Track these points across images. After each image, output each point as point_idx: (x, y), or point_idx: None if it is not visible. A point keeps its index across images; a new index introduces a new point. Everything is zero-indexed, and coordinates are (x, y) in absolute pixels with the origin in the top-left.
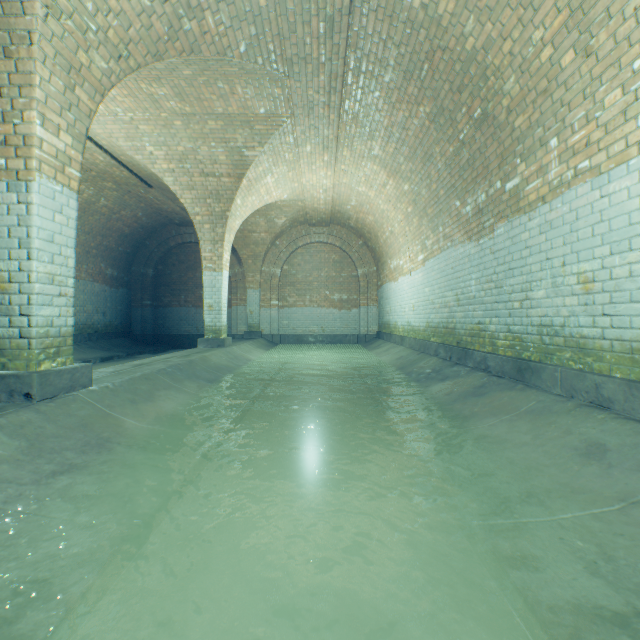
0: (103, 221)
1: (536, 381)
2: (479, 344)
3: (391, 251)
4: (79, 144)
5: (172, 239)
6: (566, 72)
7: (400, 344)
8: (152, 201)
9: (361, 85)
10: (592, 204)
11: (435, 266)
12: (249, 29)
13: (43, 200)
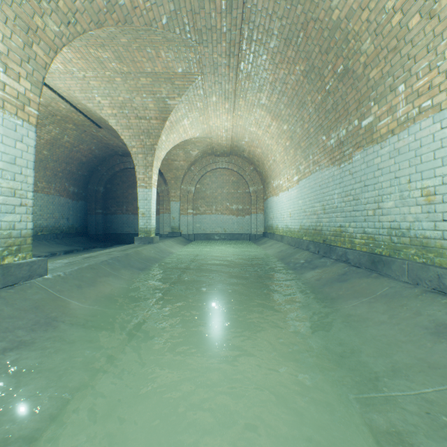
0: (66, 152)
1: (387, 271)
2: (340, 242)
3: (274, 174)
4: (37, 89)
5: (117, 166)
6: (413, 32)
7: (280, 241)
8: (102, 138)
9: (253, 50)
10: (434, 134)
11: (306, 184)
12: (169, 5)
13: (6, 131)
